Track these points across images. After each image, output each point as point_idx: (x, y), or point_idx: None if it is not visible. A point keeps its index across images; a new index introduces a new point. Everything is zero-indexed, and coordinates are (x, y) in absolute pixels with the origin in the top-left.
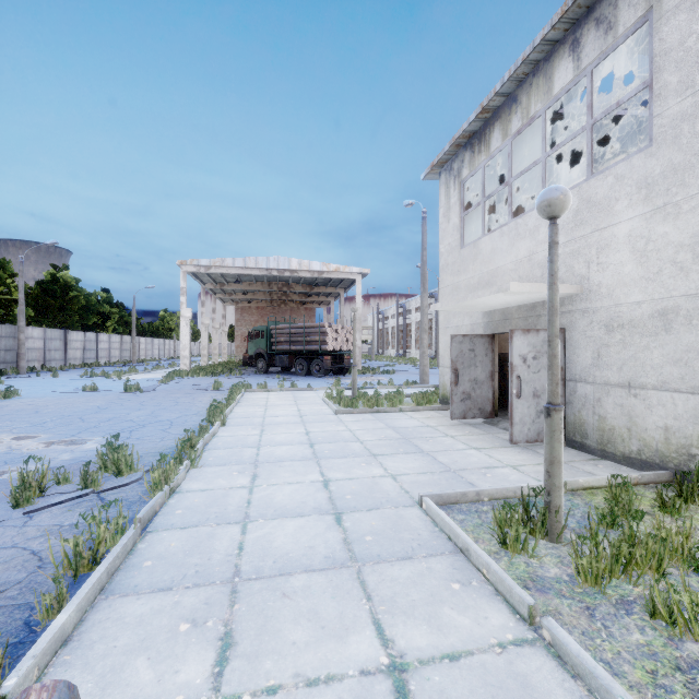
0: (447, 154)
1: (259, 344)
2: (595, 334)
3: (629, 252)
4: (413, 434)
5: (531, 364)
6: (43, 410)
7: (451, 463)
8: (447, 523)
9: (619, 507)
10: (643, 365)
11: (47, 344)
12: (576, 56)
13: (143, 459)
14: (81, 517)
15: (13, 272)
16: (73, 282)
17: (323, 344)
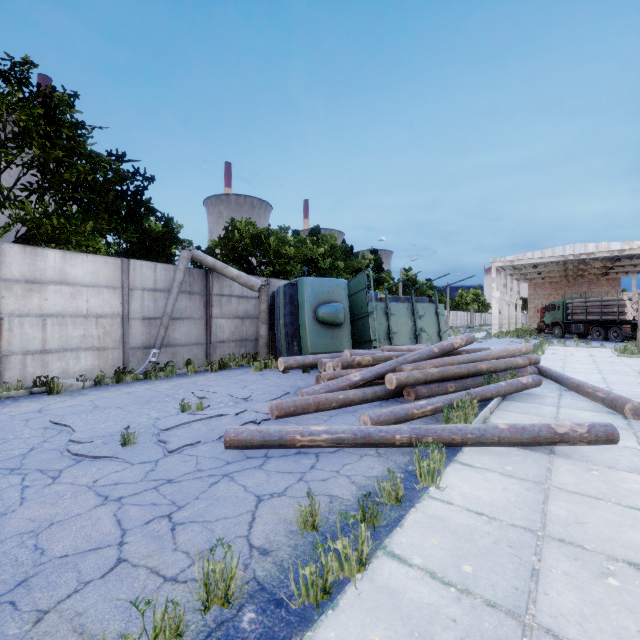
0: None
1: (555, 315)
2: None
3: None
4: None
5: None
6: None
7: None
8: None
9: None
10: None
11: None
12: None
13: None
14: None
15: (392, 277)
16: (414, 277)
17: (621, 314)
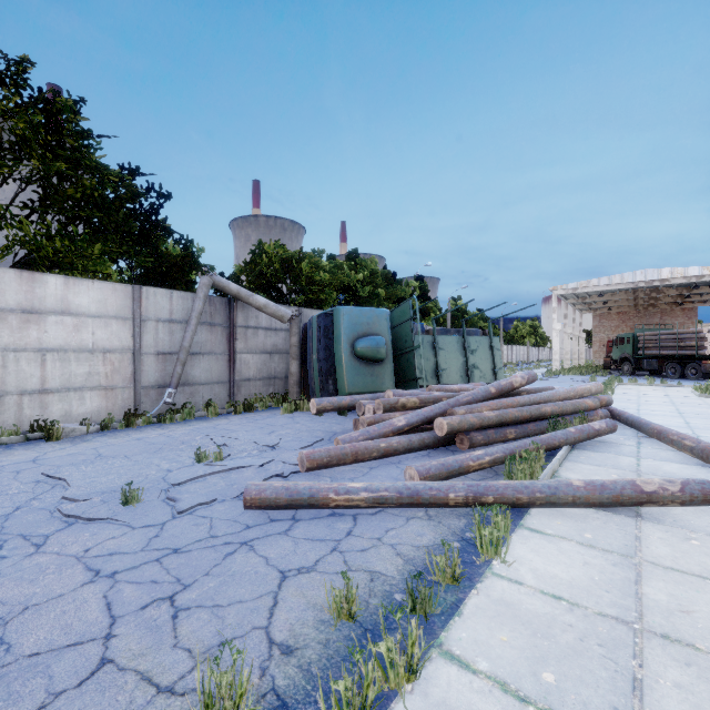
0: None
1: (624, 349)
2: None
3: None
4: None
5: None
6: None
7: None
8: None
9: None
10: None
11: None
12: None
13: None
14: None
15: (439, 307)
16: (463, 307)
17: (700, 349)
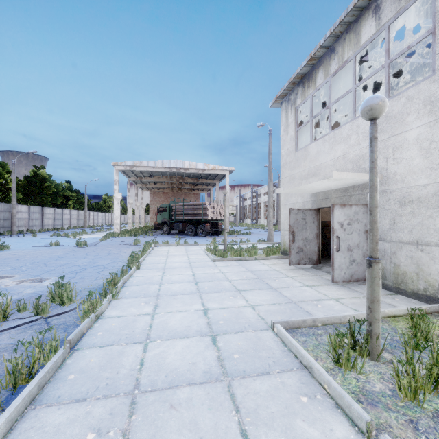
0: (286, 89)
1: (164, 216)
2: (392, 208)
3: (417, 150)
4: (265, 275)
5: (346, 228)
6: (22, 258)
7: (292, 297)
8: (294, 345)
9: (419, 332)
10: (428, 229)
11: (30, 216)
12: (377, 16)
13: (81, 293)
14: (30, 337)
15: (9, 170)
16: (47, 176)
17: (205, 216)
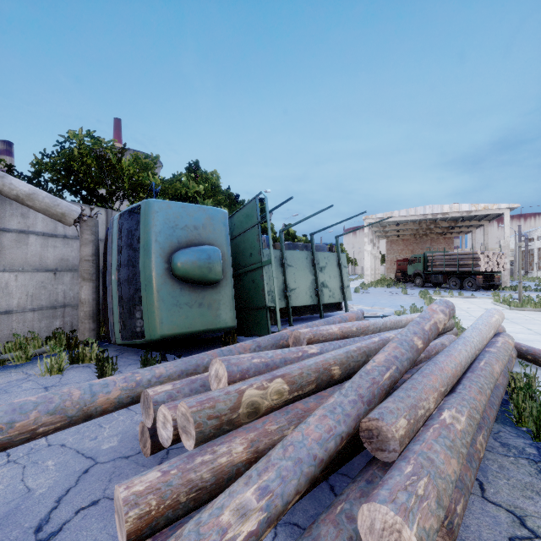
0: None
1: (416, 267)
2: None
3: None
4: None
5: None
6: None
7: None
8: None
9: None
10: None
11: None
12: None
13: None
14: None
15: (274, 231)
16: (293, 233)
17: (475, 267)
